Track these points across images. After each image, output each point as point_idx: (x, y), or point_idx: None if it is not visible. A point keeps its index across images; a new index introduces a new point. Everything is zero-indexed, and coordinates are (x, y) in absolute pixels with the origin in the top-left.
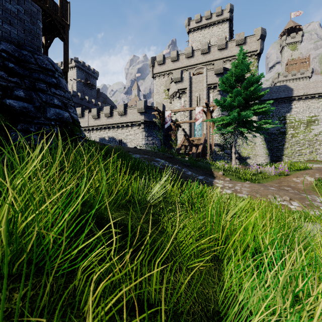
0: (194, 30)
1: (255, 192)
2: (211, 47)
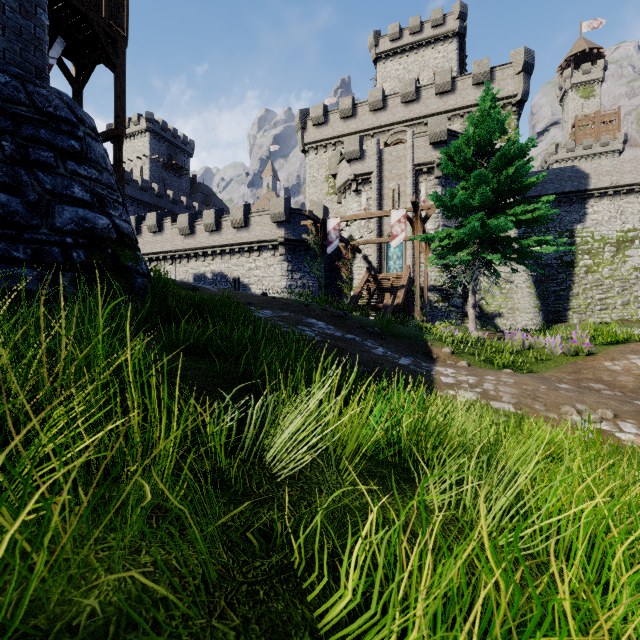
0: (387, 56)
1: (530, 397)
2: (421, 88)
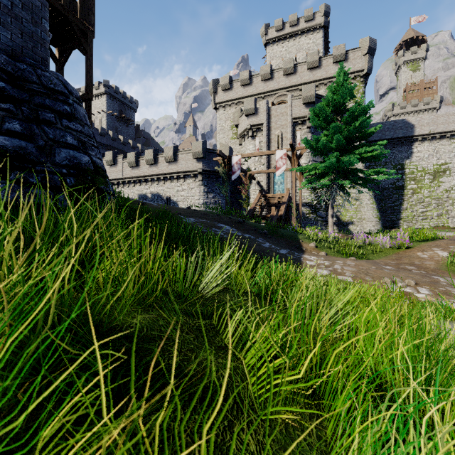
0: (274, 41)
1: (363, 273)
2: (297, 65)
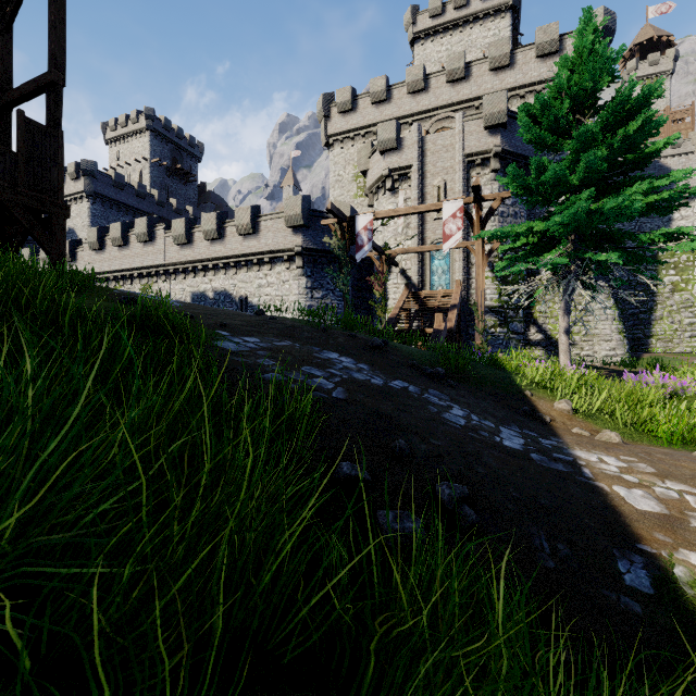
0: (427, 36)
1: None
2: (472, 63)
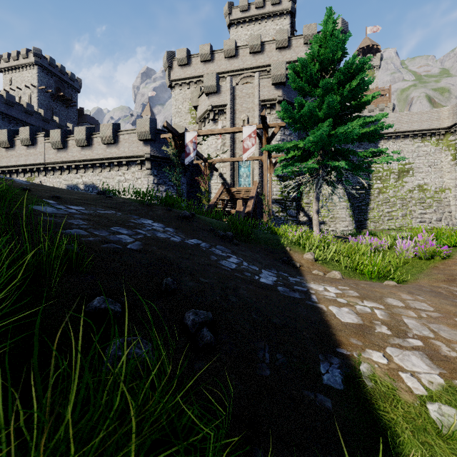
0: (238, 23)
1: None
2: (265, 42)
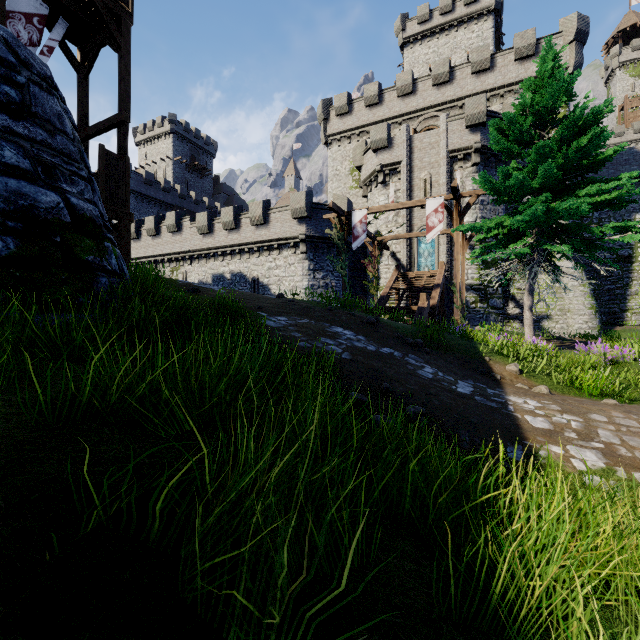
0: (415, 40)
1: None
2: (455, 68)
